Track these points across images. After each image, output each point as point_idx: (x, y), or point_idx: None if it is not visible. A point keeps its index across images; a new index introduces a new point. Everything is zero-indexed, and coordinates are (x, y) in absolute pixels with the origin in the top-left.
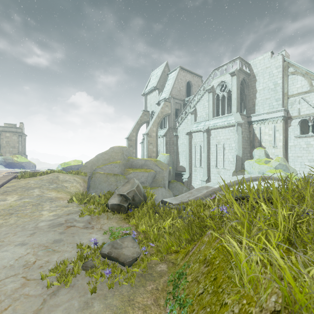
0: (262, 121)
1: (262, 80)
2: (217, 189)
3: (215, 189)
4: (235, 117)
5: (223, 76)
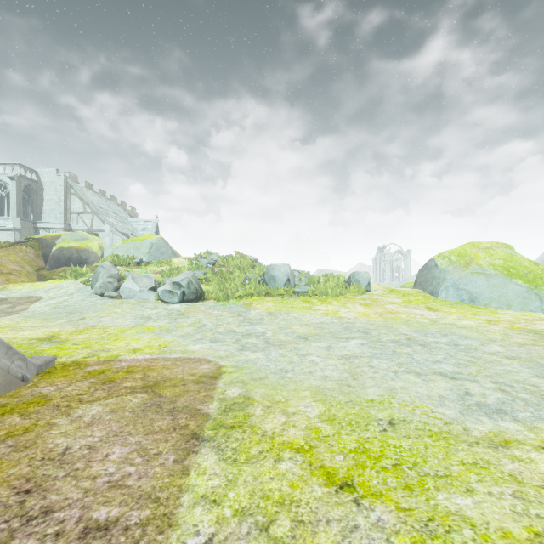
0: (48, 229)
1: (49, 191)
2: None
3: None
4: (14, 222)
5: (3, 175)
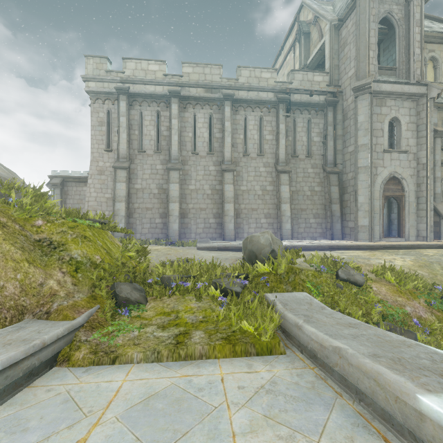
0: None
1: None
2: (431, 434)
3: (408, 410)
4: None
5: None
